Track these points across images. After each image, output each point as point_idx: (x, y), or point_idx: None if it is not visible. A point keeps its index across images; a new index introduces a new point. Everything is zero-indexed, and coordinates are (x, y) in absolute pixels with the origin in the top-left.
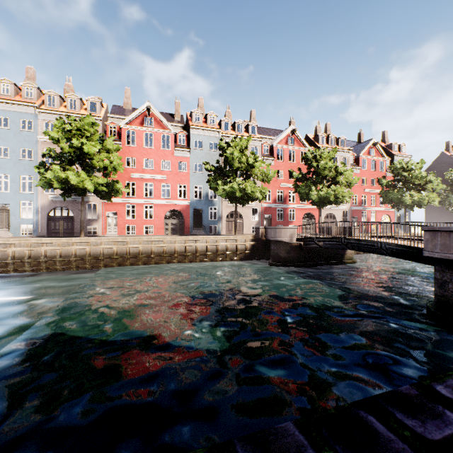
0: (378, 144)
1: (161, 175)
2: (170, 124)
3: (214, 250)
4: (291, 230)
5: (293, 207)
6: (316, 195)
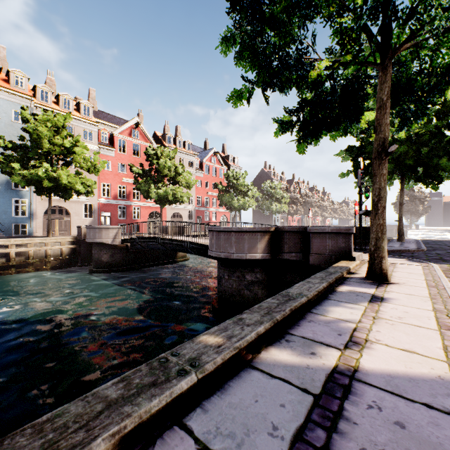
0: (218, 154)
1: None
2: None
3: (6, 260)
4: (114, 230)
5: (138, 205)
6: (156, 193)
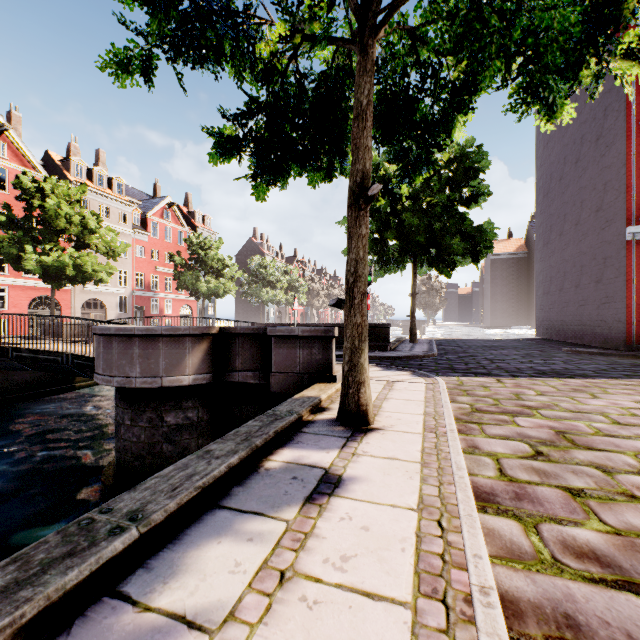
0: (176, 207)
1: None
2: None
3: None
4: None
5: (3, 283)
6: (38, 261)
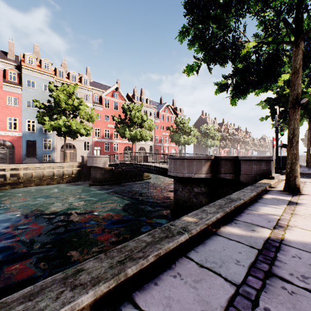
0: (169, 106)
1: None
2: (1, 61)
3: (41, 176)
4: (104, 158)
5: (117, 142)
6: (129, 134)
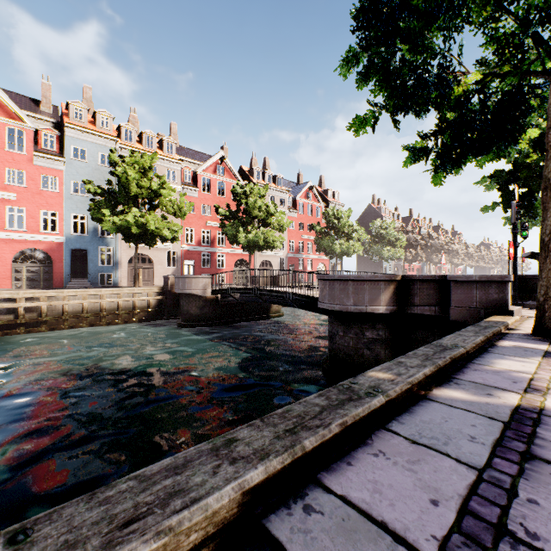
0: (314, 188)
1: (4, 193)
2: (30, 115)
3: (97, 310)
4: (204, 280)
5: (223, 252)
6: (245, 237)
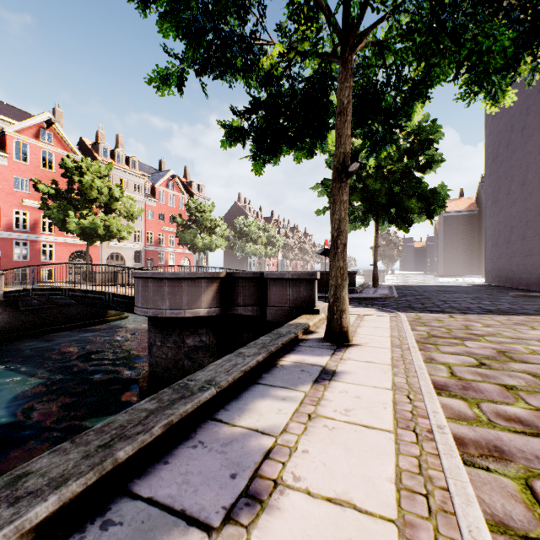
0: (177, 178)
1: None
2: None
3: None
4: None
5: (51, 241)
6: (78, 223)
